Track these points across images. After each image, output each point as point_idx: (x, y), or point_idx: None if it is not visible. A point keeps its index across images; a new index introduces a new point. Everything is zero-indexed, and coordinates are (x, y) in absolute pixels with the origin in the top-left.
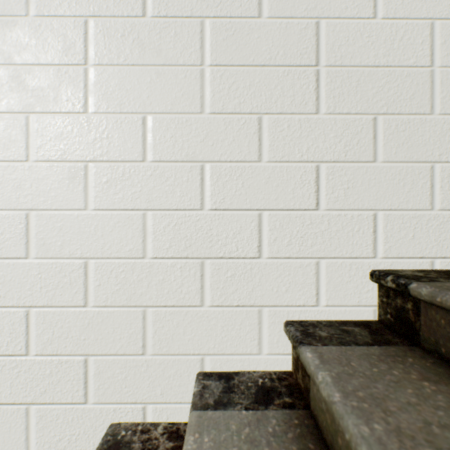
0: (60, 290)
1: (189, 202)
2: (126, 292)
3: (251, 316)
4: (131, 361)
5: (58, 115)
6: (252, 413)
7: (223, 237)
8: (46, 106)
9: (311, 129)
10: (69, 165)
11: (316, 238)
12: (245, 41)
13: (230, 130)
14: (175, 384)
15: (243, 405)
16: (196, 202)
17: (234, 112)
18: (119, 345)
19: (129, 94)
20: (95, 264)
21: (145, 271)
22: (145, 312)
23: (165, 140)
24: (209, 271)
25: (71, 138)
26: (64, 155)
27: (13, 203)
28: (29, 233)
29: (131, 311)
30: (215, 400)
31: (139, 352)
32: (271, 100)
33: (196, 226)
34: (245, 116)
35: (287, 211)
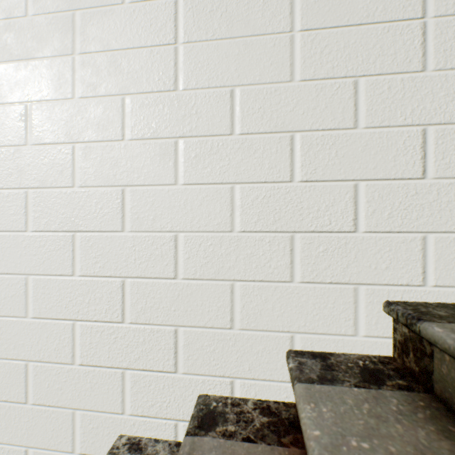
0: (152, 262)
1: (278, 174)
2: (214, 265)
3: (345, 294)
4: (219, 334)
5: (150, 95)
6: (365, 390)
7: (315, 210)
8: (140, 87)
9: (416, 88)
10: (160, 142)
11: (422, 210)
12: (338, 1)
13: (322, 97)
14: (263, 361)
15: (351, 383)
16: (285, 174)
17: (326, 78)
18: (208, 318)
19: (217, 68)
20: (184, 237)
21: (233, 245)
22: (233, 286)
23: (253, 112)
24: (299, 245)
25: (162, 116)
26: (155, 133)
27: (111, 180)
28: (124, 207)
29: (219, 285)
30: (318, 376)
31: (227, 326)
32: (369, 60)
33: (285, 198)
34: (338, 80)
35: (387, 181)
